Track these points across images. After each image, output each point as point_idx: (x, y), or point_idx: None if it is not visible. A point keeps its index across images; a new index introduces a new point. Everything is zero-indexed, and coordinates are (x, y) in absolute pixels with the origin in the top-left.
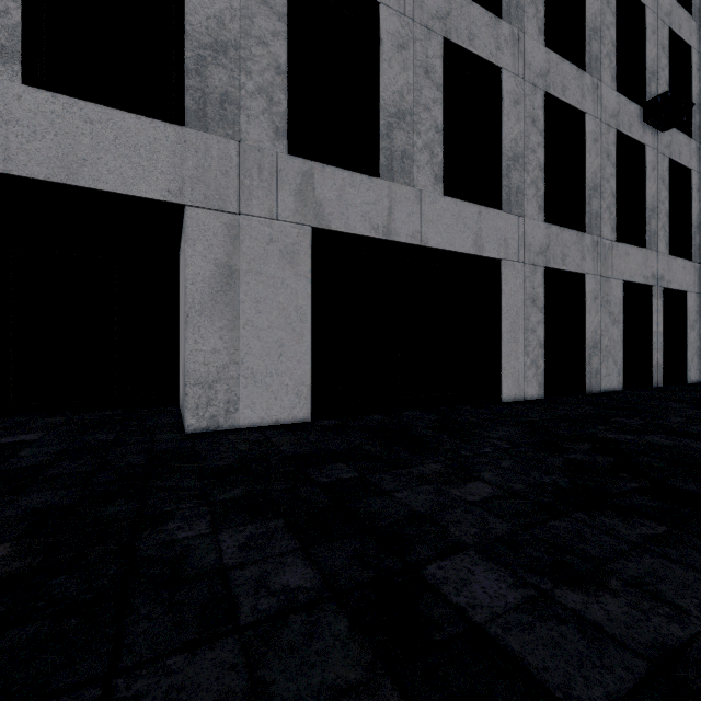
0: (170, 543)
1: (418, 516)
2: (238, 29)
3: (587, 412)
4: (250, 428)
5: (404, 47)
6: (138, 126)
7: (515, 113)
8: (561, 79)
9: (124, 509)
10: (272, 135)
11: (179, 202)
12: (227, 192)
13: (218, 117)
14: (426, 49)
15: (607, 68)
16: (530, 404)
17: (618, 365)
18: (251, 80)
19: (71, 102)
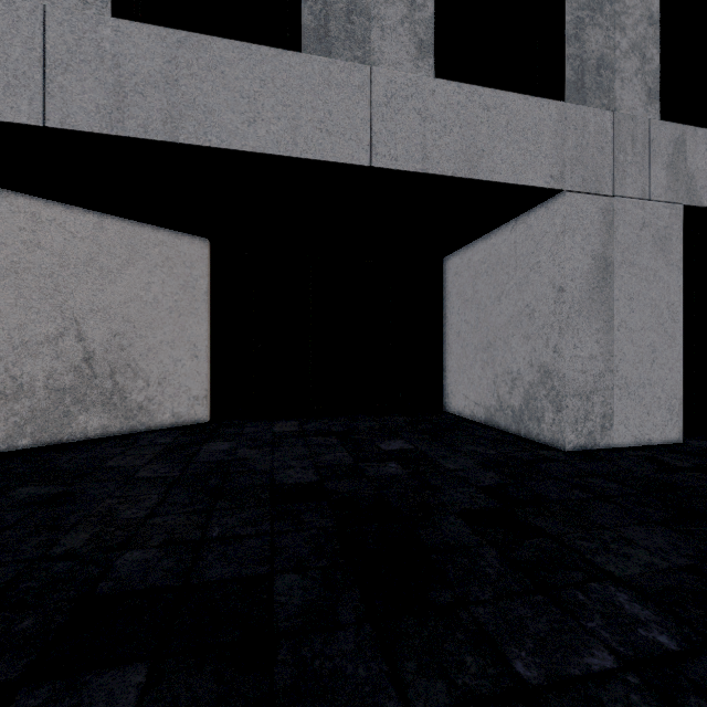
0: None
1: None
2: None
3: None
4: (629, 449)
5: None
6: (525, 107)
7: None
8: None
9: None
10: (644, 99)
11: (559, 188)
12: (602, 171)
13: (594, 86)
14: None
15: None
16: None
17: None
18: (624, 37)
19: (472, 90)
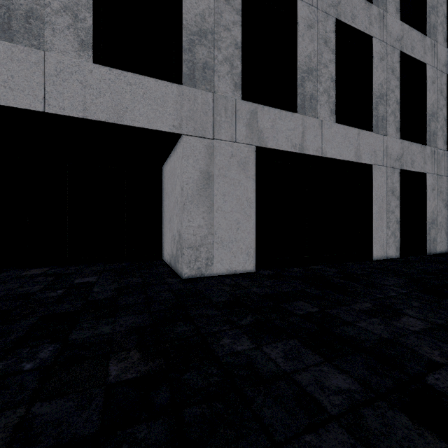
0: (236, 354)
1: (387, 340)
2: (213, 21)
3: (440, 268)
4: (220, 276)
5: (312, 26)
6: (156, 86)
7: (381, 66)
8: (410, 42)
9: (187, 329)
10: (232, 88)
11: (179, 132)
12: (206, 125)
13: (201, 78)
14: (325, 27)
15: (440, 32)
16: (394, 262)
17: (447, 235)
18: (220, 53)
19: (119, 73)
